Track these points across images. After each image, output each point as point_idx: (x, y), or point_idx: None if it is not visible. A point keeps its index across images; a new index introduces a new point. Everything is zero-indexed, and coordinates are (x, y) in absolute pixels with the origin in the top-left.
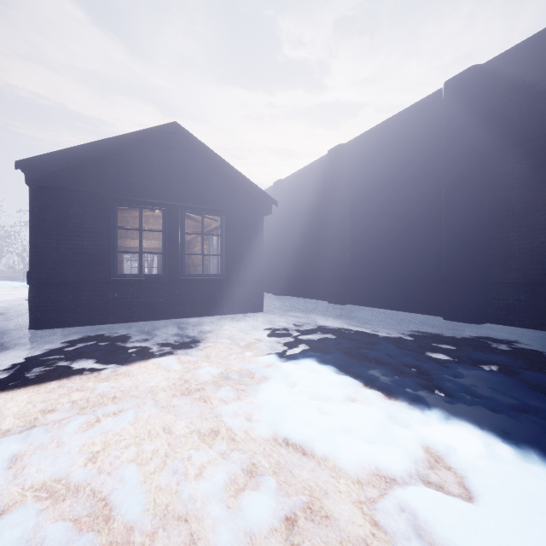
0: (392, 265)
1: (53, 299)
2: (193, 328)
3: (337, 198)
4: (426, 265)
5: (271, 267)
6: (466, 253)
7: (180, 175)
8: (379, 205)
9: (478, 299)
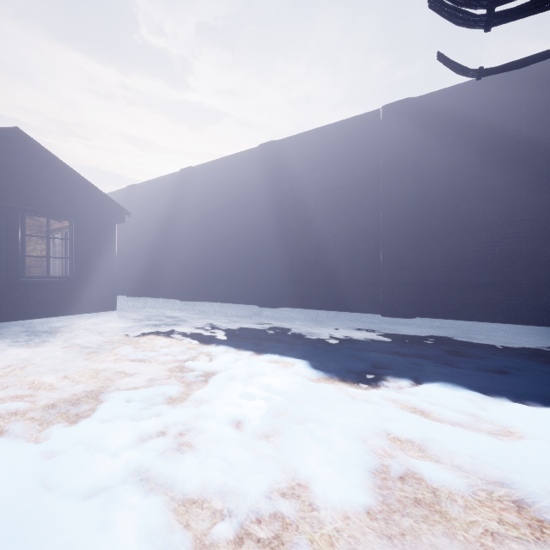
0: (229, 269)
1: None
2: (41, 326)
3: (188, 212)
4: (251, 269)
5: (125, 269)
6: (270, 262)
7: (22, 179)
8: (220, 222)
9: (276, 292)
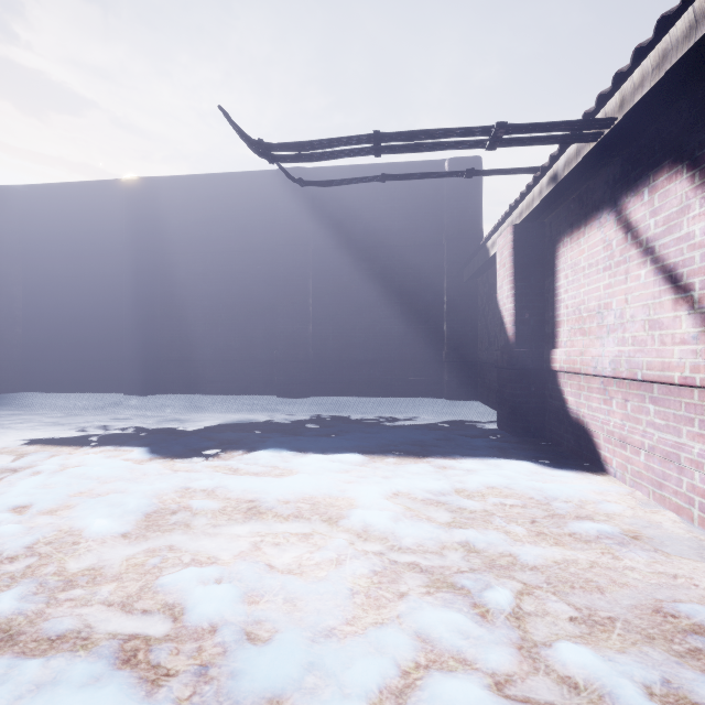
0: (77, 344)
1: None
2: None
3: None
4: (113, 345)
5: None
6: (141, 336)
7: None
8: (62, 275)
9: (150, 375)
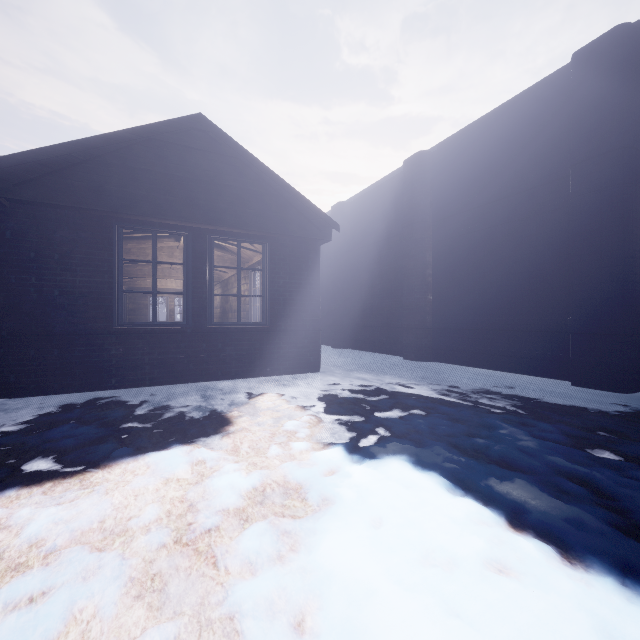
0: (492, 310)
1: (32, 355)
2: (223, 396)
3: (416, 222)
4: (543, 310)
5: (329, 313)
6: (607, 292)
7: (207, 187)
8: (473, 229)
9: (626, 358)
